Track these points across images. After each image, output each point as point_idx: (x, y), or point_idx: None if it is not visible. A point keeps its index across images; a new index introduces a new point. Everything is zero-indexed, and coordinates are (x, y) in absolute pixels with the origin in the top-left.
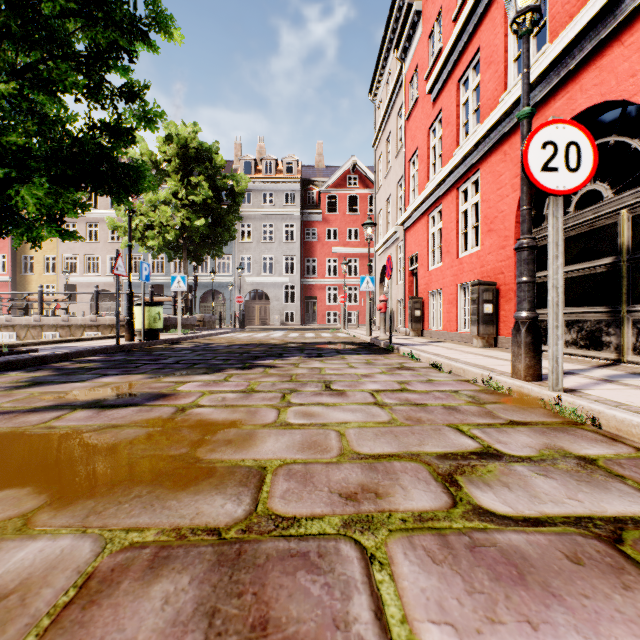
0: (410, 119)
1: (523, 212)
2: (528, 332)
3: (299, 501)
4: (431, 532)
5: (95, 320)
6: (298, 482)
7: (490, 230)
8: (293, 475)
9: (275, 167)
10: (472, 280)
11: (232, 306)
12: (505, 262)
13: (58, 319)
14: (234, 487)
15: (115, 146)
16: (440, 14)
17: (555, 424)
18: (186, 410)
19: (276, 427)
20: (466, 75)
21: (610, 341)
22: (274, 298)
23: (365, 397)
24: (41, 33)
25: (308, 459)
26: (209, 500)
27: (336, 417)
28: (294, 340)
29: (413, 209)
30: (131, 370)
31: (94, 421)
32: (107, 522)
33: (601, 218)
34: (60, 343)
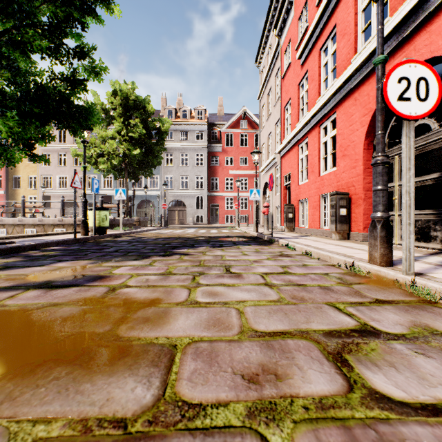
0: (285, 78)
1: (378, 136)
2: (382, 228)
3: (205, 384)
4: (335, 424)
5: (61, 220)
6: (204, 362)
7: (344, 155)
8: (200, 354)
9: (189, 114)
10: (330, 191)
11: (159, 211)
12: (355, 178)
13: (35, 220)
14: (146, 367)
15: (72, 93)
16: (307, 2)
17: (413, 302)
18: (116, 290)
19: (187, 305)
20: (326, 44)
21: (437, 235)
22: (189, 205)
23: (257, 279)
24: (12, 4)
25: (213, 337)
26: (121, 383)
27: (235, 296)
28: (202, 235)
29: (287, 142)
30: (81, 257)
31: (40, 300)
32: (18, 411)
33: (429, 144)
34: (34, 237)
